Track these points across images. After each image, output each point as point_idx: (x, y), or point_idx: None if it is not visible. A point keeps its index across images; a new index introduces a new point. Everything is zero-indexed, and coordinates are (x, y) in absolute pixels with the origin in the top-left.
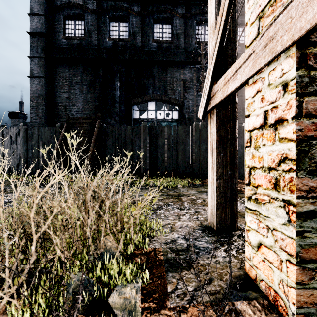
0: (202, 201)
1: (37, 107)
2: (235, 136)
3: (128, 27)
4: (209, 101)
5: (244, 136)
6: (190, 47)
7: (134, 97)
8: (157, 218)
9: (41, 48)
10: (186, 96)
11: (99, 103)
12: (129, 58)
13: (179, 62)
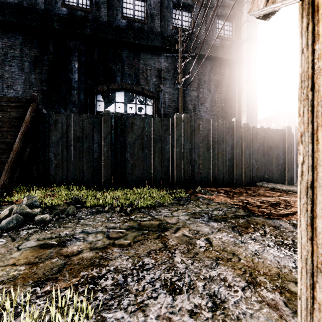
0: (207, 244)
1: None
2: None
3: None
4: None
5: (234, 135)
6: (166, 32)
7: (98, 84)
8: None
9: None
10: (162, 89)
11: (49, 87)
12: (91, 33)
13: (153, 47)
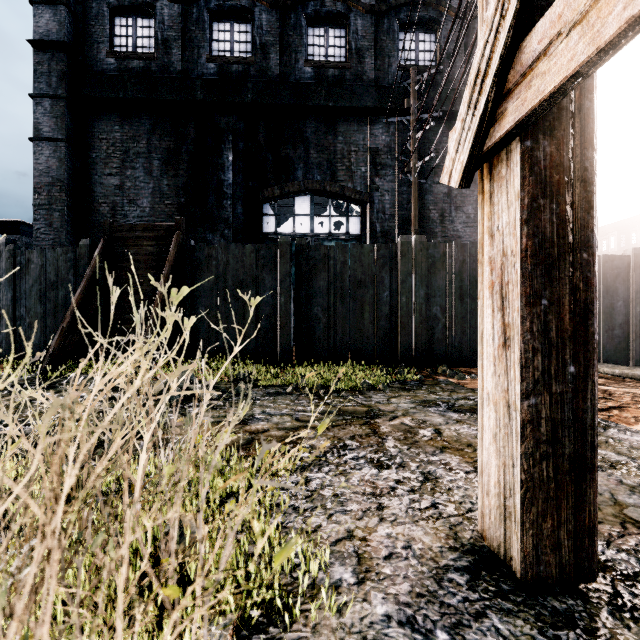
0: (434, 434)
1: (50, 207)
2: (591, 238)
3: (251, 33)
4: (497, 110)
5: None
6: (386, 77)
7: (265, 187)
8: (309, 505)
9: (58, 76)
10: (379, 185)
11: (188, 198)
12: (253, 100)
13: (362, 109)
